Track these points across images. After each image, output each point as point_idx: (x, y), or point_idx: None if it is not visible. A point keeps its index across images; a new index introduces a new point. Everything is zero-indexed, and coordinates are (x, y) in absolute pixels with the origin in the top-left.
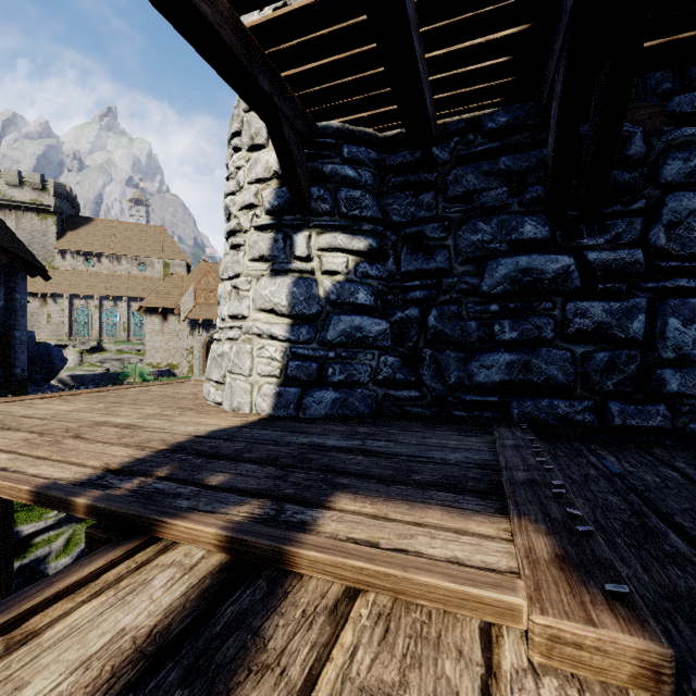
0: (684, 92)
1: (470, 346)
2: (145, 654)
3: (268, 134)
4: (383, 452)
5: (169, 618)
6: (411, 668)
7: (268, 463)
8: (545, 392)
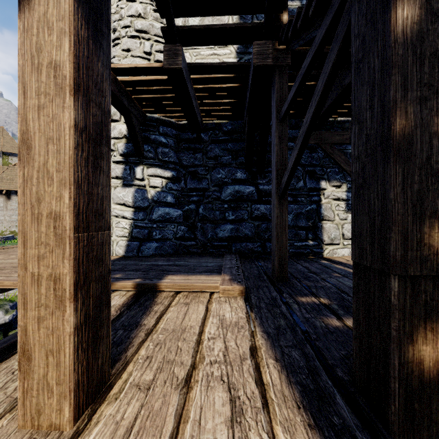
0: (291, 129)
1: (216, 222)
2: (124, 306)
3: (120, 115)
4: (181, 265)
5: (126, 302)
6: (193, 300)
7: (135, 270)
8: (244, 240)
